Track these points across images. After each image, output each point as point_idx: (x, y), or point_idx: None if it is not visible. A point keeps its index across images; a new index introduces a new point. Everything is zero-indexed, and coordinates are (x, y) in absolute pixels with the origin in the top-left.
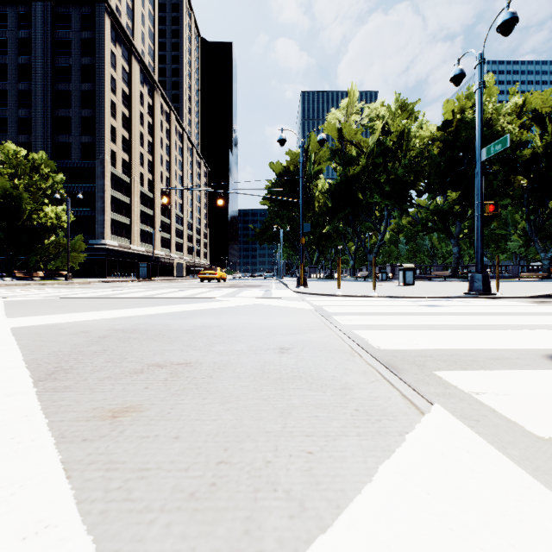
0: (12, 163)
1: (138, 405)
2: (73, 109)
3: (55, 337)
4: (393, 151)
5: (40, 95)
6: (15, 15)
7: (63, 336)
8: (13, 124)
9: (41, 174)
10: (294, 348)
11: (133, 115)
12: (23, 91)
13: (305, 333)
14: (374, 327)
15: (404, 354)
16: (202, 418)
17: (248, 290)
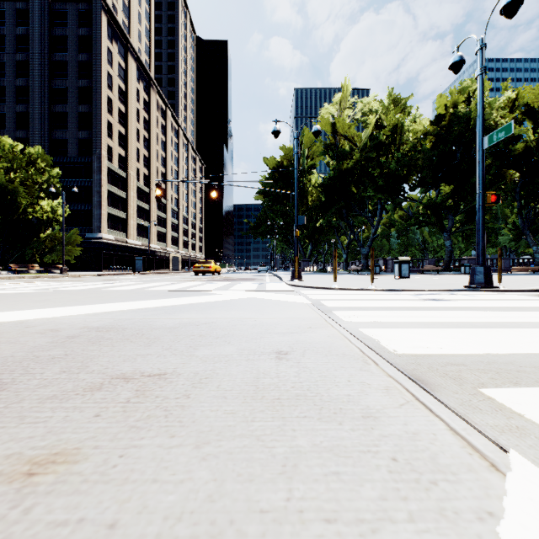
0: (8, 157)
1: (74, 450)
2: (70, 104)
3: (16, 337)
4: (387, 145)
5: (38, 91)
6: (12, 13)
7: (26, 336)
8: (11, 120)
9: (37, 168)
10: (294, 351)
11: (129, 111)
12: (21, 87)
13: (305, 332)
14: (382, 324)
15: (430, 362)
16: (162, 478)
17: (242, 283)
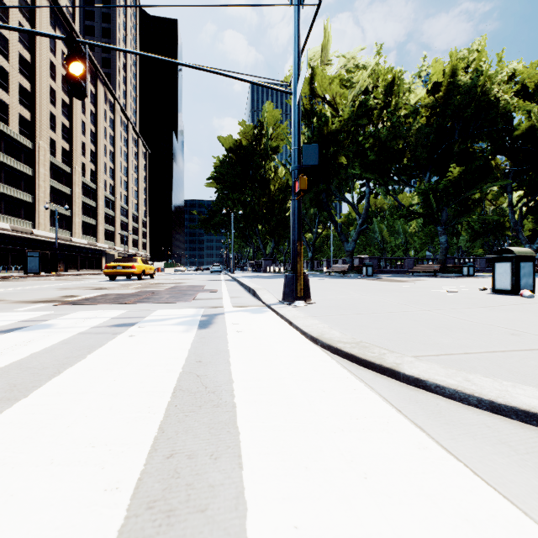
0: None
1: None
2: None
3: None
4: (381, 108)
5: None
6: None
7: None
8: None
9: None
10: None
11: (37, 61)
12: None
13: None
14: None
15: None
16: None
17: (146, 321)
